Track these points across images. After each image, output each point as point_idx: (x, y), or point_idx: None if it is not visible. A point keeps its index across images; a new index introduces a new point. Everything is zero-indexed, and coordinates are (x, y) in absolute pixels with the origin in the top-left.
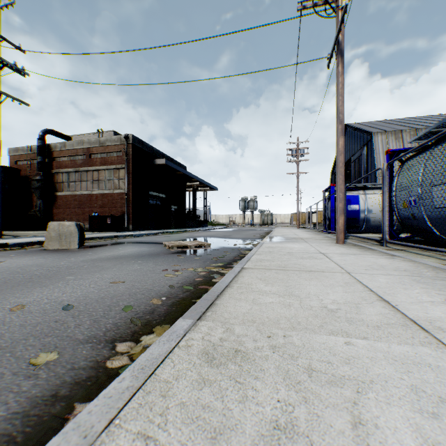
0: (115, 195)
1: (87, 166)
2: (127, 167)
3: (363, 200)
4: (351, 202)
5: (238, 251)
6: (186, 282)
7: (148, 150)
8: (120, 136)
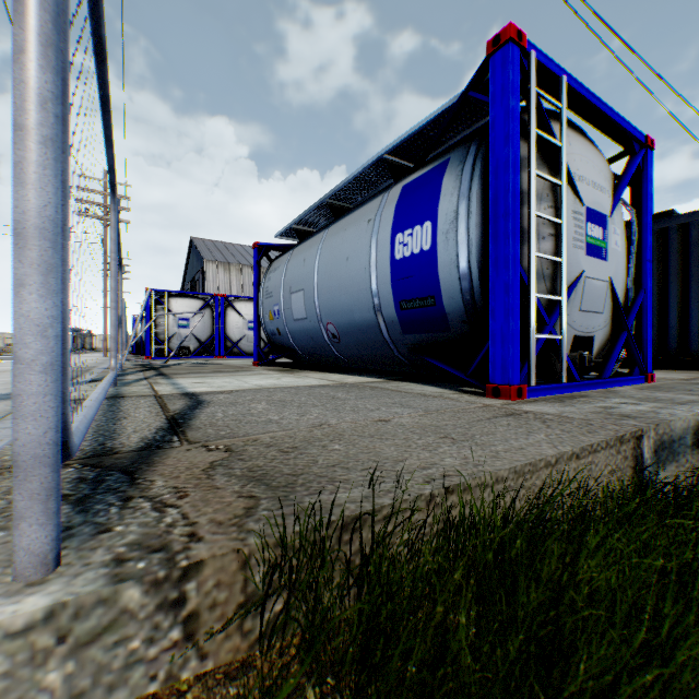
0: None
1: None
2: None
3: None
4: None
5: None
6: None
7: None
8: None
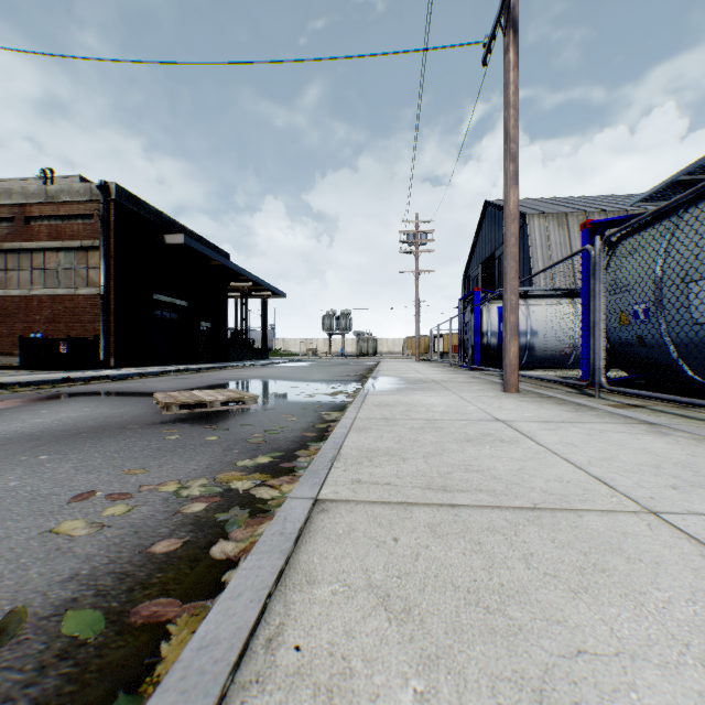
0: (80, 299)
1: (20, 240)
2: (104, 245)
3: (524, 315)
4: None
5: (316, 411)
6: (110, 568)
7: (152, 217)
8: (92, 186)
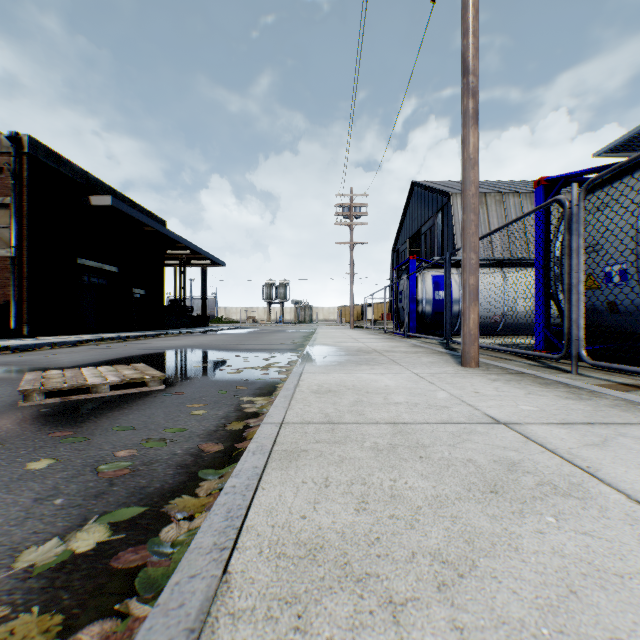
0: None
1: None
2: (16, 203)
3: (457, 283)
4: (440, 286)
5: (236, 396)
6: None
7: (76, 177)
8: (1, 137)
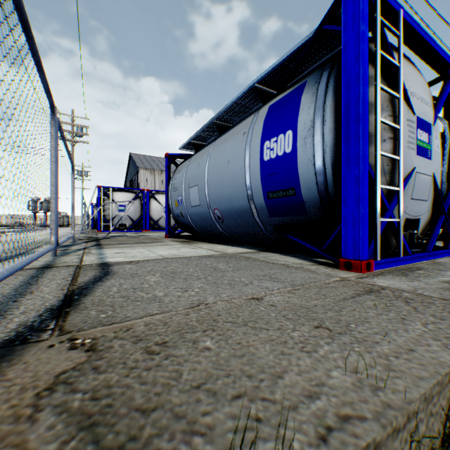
0: None
1: None
2: None
3: None
4: None
5: None
6: None
7: None
8: None
